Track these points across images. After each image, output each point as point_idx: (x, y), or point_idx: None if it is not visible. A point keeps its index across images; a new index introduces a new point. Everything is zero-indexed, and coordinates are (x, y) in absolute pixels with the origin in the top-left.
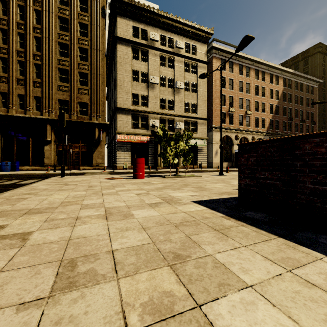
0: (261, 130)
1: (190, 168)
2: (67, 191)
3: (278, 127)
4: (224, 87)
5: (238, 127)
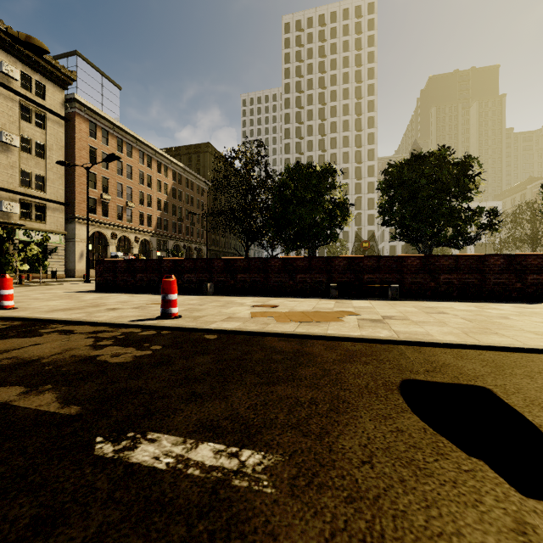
0: (148, 229)
1: (33, 279)
2: None
3: (168, 228)
4: (94, 161)
5: (116, 222)
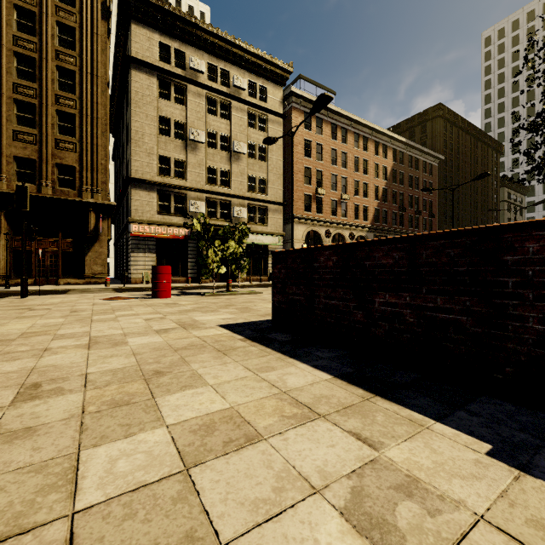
0: (363, 223)
1: (257, 281)
2: (31, 318)
3: (386, 221)
4: (309, 155)
5: (330, 218)
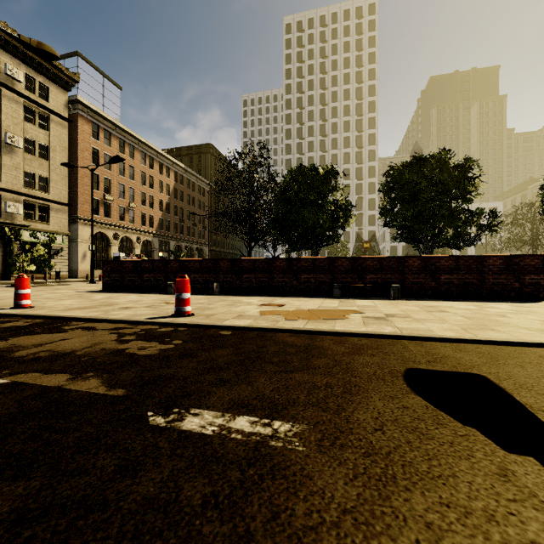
0: (150, 229)
1: (37, 279)
2: None
3: (169, 229)
4: (97, 162)
5: (118, 222)
